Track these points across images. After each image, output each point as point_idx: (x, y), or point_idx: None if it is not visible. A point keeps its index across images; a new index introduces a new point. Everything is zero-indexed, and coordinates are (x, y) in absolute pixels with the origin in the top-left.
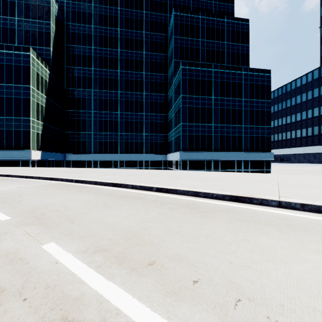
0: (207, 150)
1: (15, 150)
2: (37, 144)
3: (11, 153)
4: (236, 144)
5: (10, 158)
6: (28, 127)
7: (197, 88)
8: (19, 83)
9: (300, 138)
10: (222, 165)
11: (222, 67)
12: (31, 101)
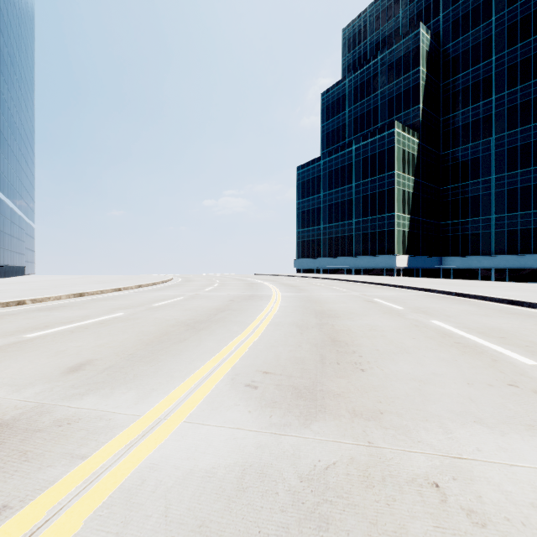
0: None
1: (379, 255)
2: (402, 246)
3: (375, 260)
4: None
5: (374, 265)
6: (392, 225)
7: None
8: (383, 172)
9: None
10: None
11: None
12: (395, 191)
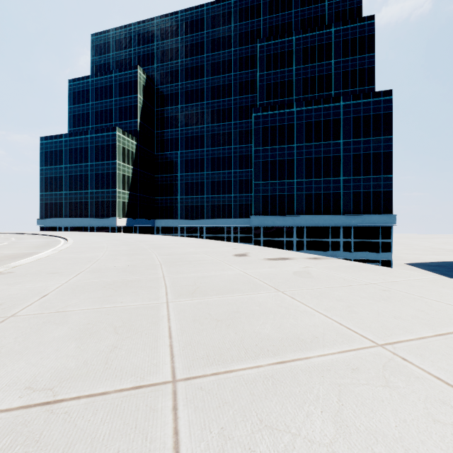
0: (286, 214)
1: (106, 217)
2: (123, 211)
3: (103, 221)
4: (331, 204)
5: (103, 224)
6: (115, 197)
7: (274, 136)
8: (109, 160)
9: None
10: (308, 233)
11: (308, 104)
12: (117, 174)
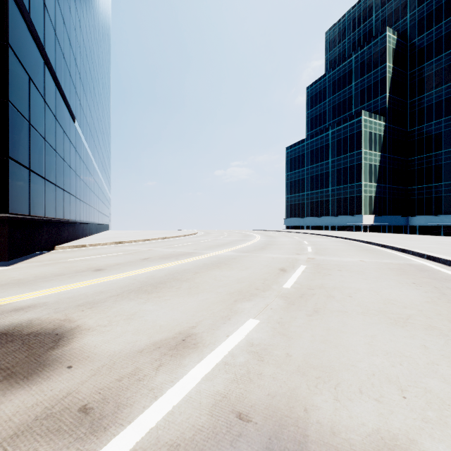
0: None
1: (349, 215)
2: (369, 208)
3: (346, 219)
4: None
5: (345, 223)
6: (360, 191)
7: None
8: (353, 151)
9: None
10: None
11: None
12: (363, 165)
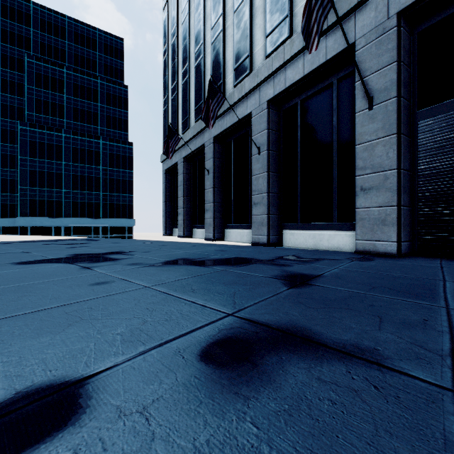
0: (55, 216)
1: None
2: None
3: None
4: (93, 210)
5: None
6: None
7: (43, 151)
8: None
9: None
10: (75, 231)
11: (75, 134)
12: None
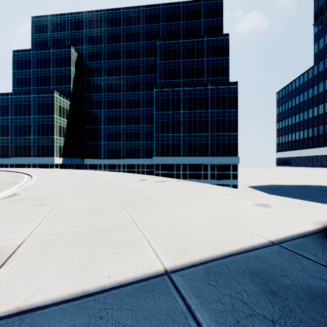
0: (176, 156)
1: (46, 157)
2: (60, 153)
3: (44, 159)
4: (203, 150)
5: (43, 162)
6: (53, 142)
7: (168, 105)
8: (49, 114)
9: (298, 140)
10: (189, 168)
11: (189, 86)
12: (55, 126)
